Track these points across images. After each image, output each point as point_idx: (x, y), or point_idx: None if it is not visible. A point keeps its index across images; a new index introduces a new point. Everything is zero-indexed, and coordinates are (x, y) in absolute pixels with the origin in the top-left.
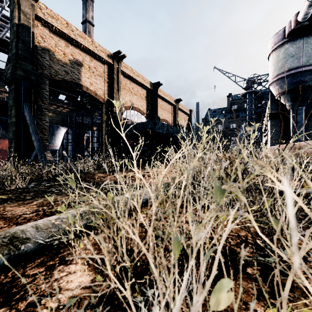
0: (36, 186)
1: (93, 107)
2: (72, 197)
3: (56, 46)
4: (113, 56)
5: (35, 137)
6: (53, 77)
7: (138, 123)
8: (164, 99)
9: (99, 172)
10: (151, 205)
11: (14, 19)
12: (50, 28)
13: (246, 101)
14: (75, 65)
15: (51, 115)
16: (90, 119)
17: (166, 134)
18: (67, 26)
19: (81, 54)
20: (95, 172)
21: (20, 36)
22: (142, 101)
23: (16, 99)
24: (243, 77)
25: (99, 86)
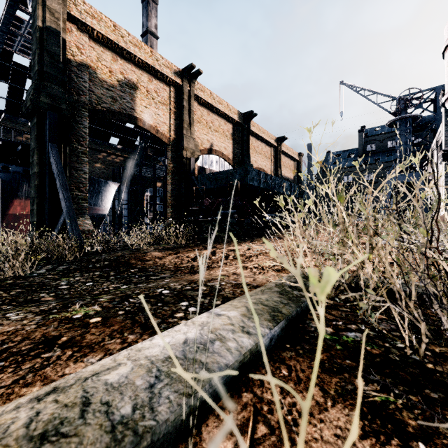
0: (44, 274)
1: (156, 153)
2: (32, 325)
3: (99, 60)
4: (182, 73)
5: (63, 195)
6: (94, 106)
7: (219, 171)
8: (260, 138)
9: (155, 250)
10: (242, 394)
11: (37, 20)
12: (90, 33)
13: (396, 134)
14: (126, 88)
15: (100, 167)
16: (151, 170)
17: (264, 189)
18: (114, 30)
19: (135, 72)
20: (149, 249)
21: (45, 45)
22: (226, 140)
23: (39, 139)
24: (390, 95)
25: (162, 118)
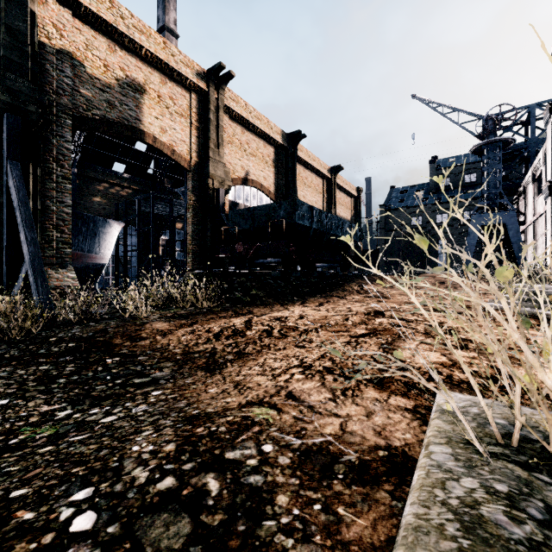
0: None
1: (176, 185)
2: None
3: (89, 49)
4: (208, 75)
5: (25, 235)
6: (81, 112)
7: (257, 206)
8: (309, 166)
9: (160, 318)
10: None
11: None
12: (75, 9)
13: (483, 162)
14: (129, 90)
15: (100, 201)
16: (168, 206)
17: (318, 231)
18: (111, 7)
19: (142, 69)
20: (151, 318)
21: (2, 17)
22: (266, 168)
23: None
24: (475, 113)
25: (180, 135)
